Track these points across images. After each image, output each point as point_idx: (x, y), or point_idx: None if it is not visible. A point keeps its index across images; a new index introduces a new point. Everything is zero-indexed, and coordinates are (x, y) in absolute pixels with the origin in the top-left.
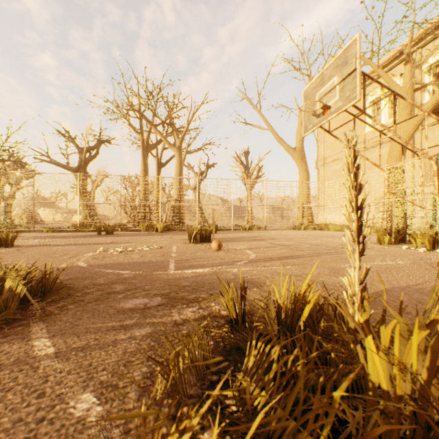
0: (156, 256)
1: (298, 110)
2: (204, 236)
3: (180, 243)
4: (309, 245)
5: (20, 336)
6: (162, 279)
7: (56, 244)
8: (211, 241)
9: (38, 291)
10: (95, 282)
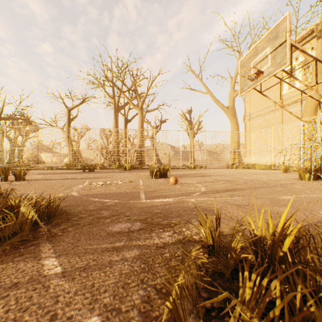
0: (128, 188)
1: (230, 78)
2: (162, 173)
3: (145, 178)
4: (244, 180)
5: (33, 255)
6: (138, 207)
7: (54, 178)
8: (167, 177)
9: (44, 216)
10: (86, 209)
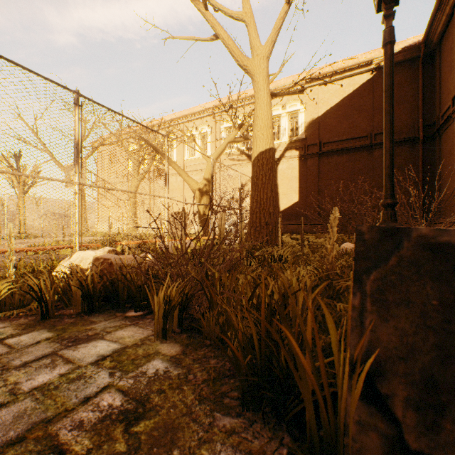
0: None
1: None
2: None
3: None
4: None
5: None
6: None
7: None
8: None
9: None
10: None
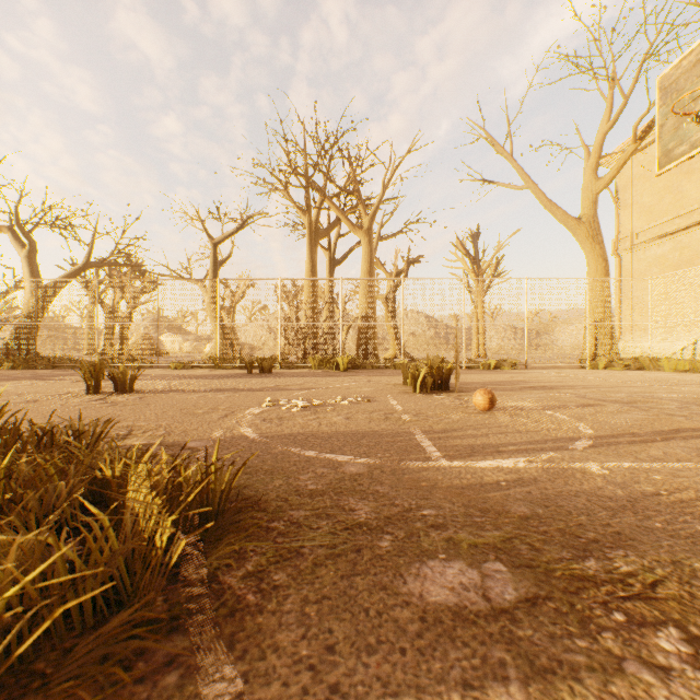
0: (375, 420)
1: (584, 148)
2: (437, 379)
3: (396, 393)
4: (675, 402)
5: None
6: (443, 487)
7: (193, 389)
8: (450, 390)
9: (192, 515)
10: (297, 487)
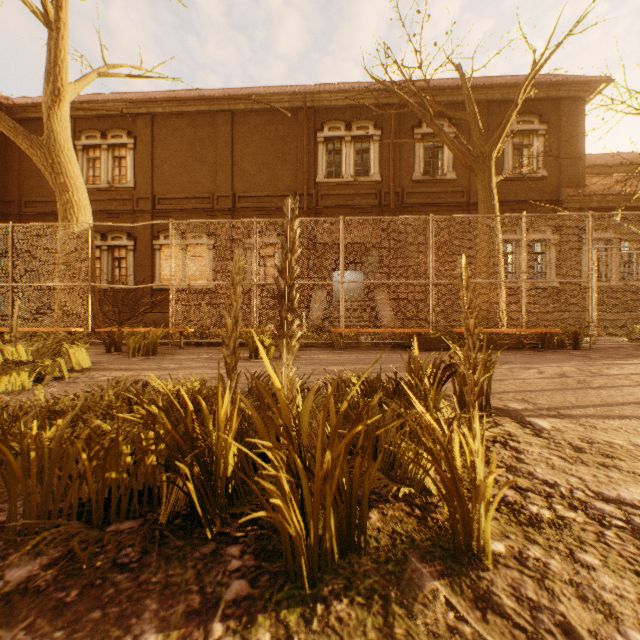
0: None
1: None
2: None
3: None
4: None
5: None
6: None
7: None
8: None
9: None
10: None
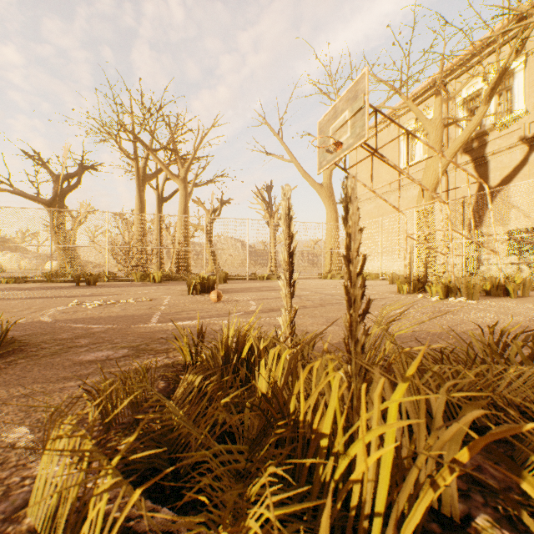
0: (140, 309)
1: None
2: (207, 286)
3: (177, 295)
4: (324, 295)
5: None
6: (138, 332)
7: (17, 297)
8: None
9: None
10: (57, 338)
